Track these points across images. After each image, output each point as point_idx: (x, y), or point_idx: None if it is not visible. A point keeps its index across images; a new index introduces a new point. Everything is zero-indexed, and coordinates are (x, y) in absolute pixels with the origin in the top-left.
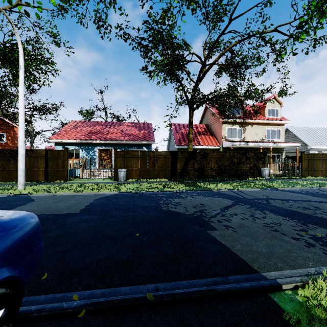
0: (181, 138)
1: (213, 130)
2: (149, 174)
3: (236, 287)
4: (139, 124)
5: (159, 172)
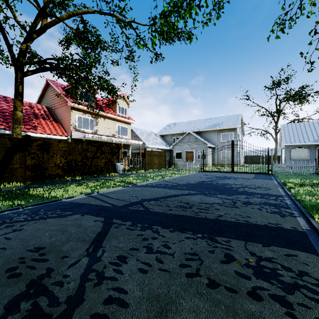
0: (0, 116)
1: (58, 116)
2: None
3: None
4: None
5: None
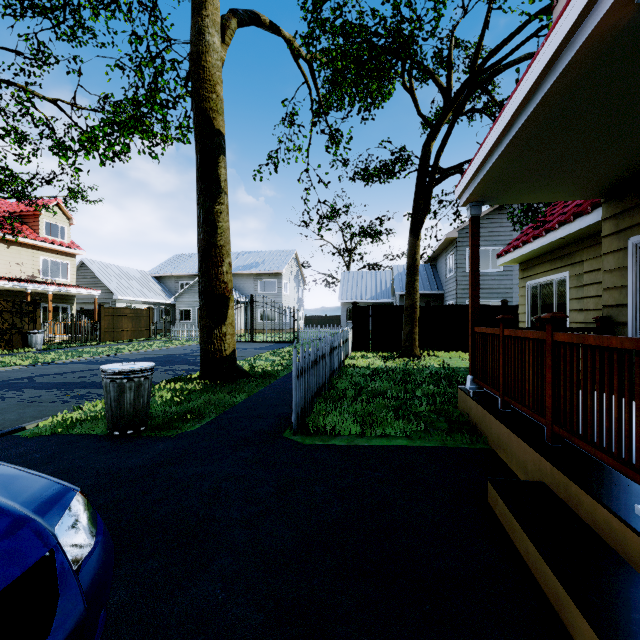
0: None
1: None
2: None
3: None
4: None
5: None
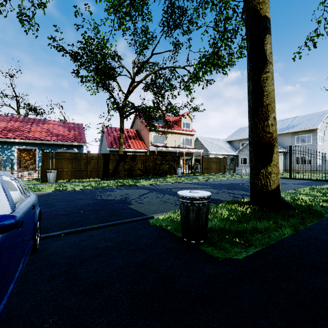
0: (113, 141)
1: (142, 135)
2: (81, 175)
3: (135, 219)
4: (68, 124)
5: (91, 172)
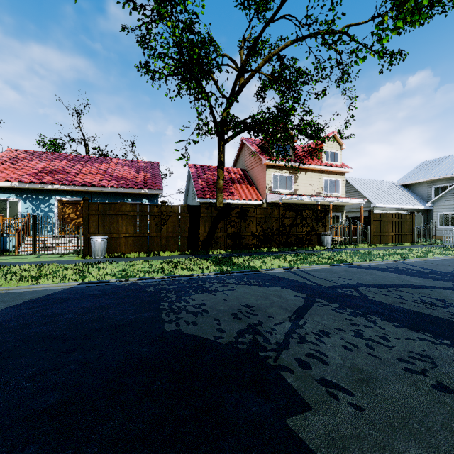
0: (206, 186)
1: (252, 177)
2: (151, 245)
3: None
4: (138, 163)
5: (168, 240)
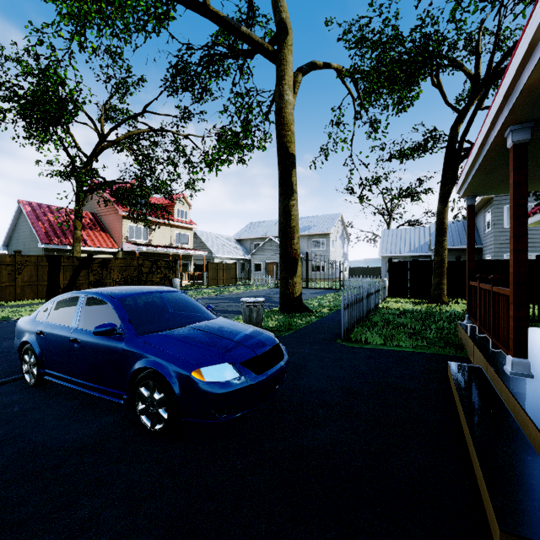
0: (51, 231)
1: (106, 224)
2: (2, 295)
3: None
4: None
5: (24, 289)
